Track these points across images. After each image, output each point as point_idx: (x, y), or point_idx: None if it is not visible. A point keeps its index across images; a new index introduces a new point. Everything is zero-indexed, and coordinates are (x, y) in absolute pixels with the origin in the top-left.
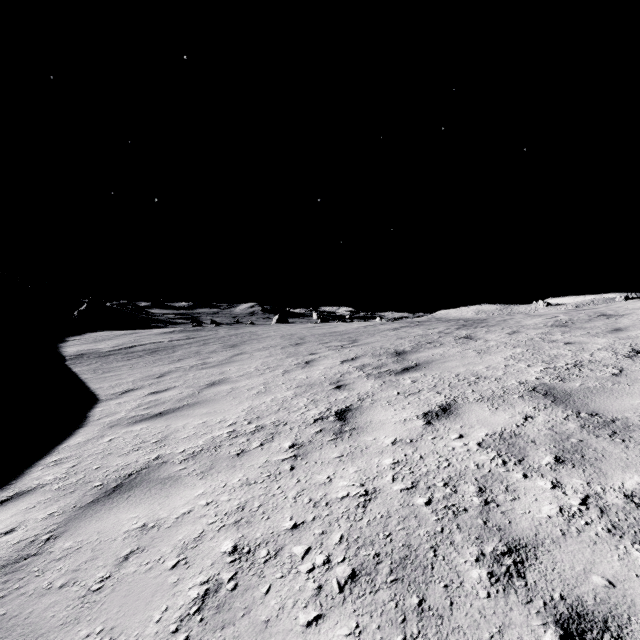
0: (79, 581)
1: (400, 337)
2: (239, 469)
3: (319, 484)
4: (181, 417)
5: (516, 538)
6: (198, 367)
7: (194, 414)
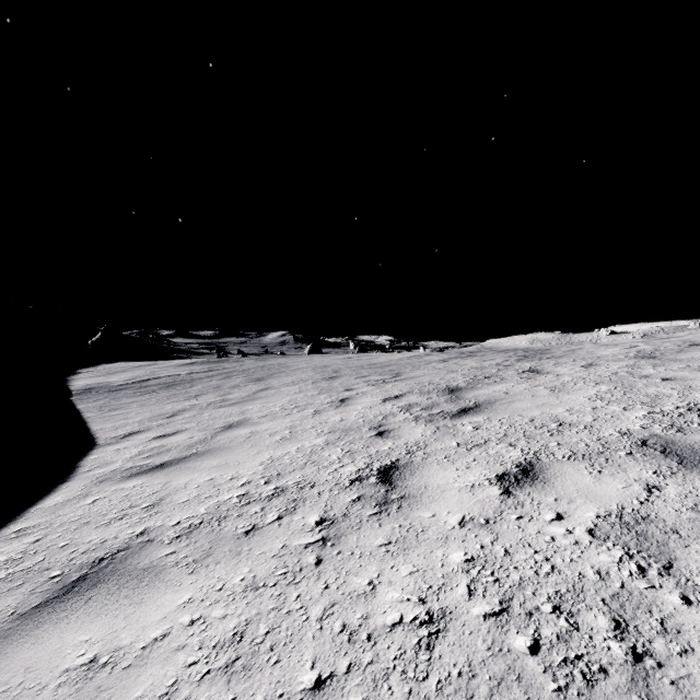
0: None
1: (451, 370)
2: (245, 559)
3: (357, 595)
4: (185, 471)
5: None
6: (216, 405)
7: (201, 467)
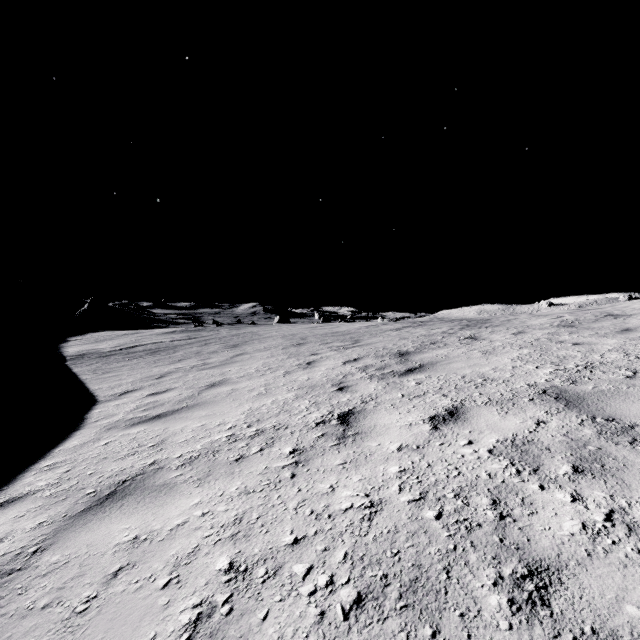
0: (63, 601)
1: (403, 337)
2: (237, 476)
3: (321, 494)
4: (179, 420)
5: (537, 559)
6: (198, 368)
7: (193, 416)
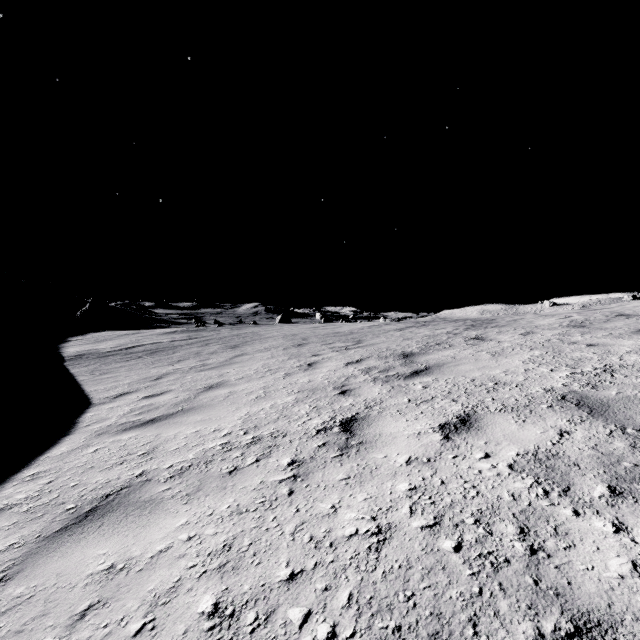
0: None
1: (406, 338)
2: (230, 492)
3: (322, 515)
4: (173, 425)
5: (583, 610)
6: (197, 369)
7: (187, 421)
